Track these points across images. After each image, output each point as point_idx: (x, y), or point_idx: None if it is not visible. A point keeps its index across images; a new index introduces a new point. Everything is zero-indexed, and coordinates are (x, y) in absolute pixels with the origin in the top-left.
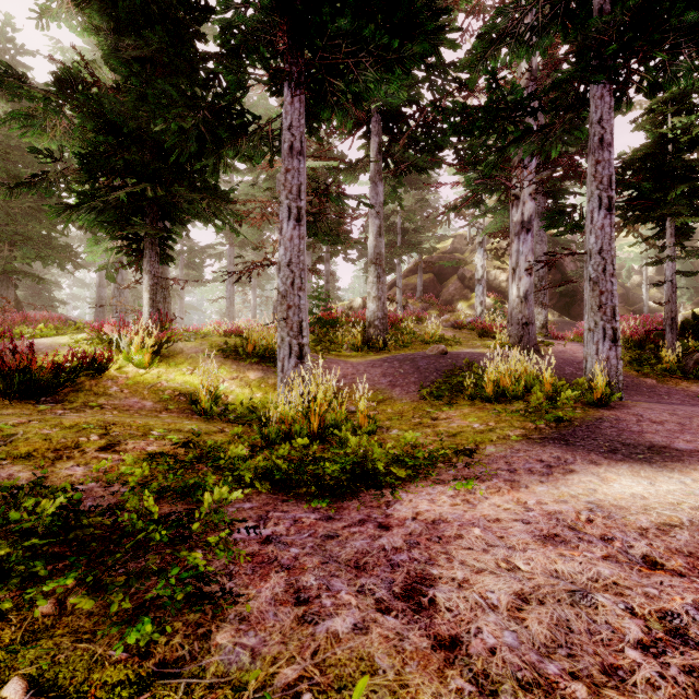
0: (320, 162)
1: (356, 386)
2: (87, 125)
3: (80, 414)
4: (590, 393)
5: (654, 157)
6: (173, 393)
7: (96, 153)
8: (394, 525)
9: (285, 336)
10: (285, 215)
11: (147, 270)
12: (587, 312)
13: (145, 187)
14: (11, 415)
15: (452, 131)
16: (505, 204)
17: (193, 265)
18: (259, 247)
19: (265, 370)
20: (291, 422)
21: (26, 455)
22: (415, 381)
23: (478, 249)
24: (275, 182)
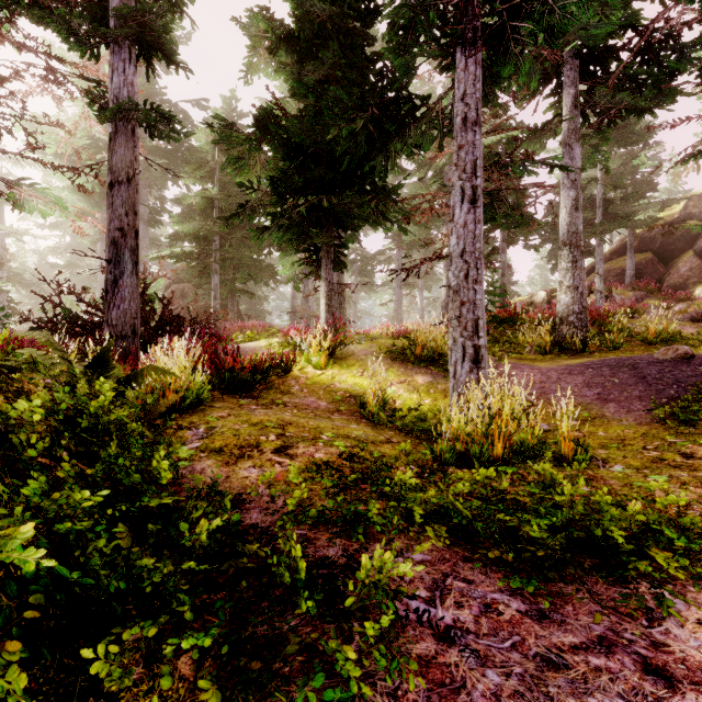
0: (497, 135)
1: (547, 397)
2: (278, 155)
3: (267, 411)
4: None
5: None
6: (344, 395)
7: (285, 178)
8: (681, 678)
9: (457, 337)
10: (457, 199)
11: (324, 277)
12: None
13: (322, 199)
14: (220, 408)
15: None
16: None
17: (365, 273)
18: (427, 244)
19: (434, 374)
20: (467, 440)
21: (219, 450)
22: (640, 396)
23: None
24: (443, 177)
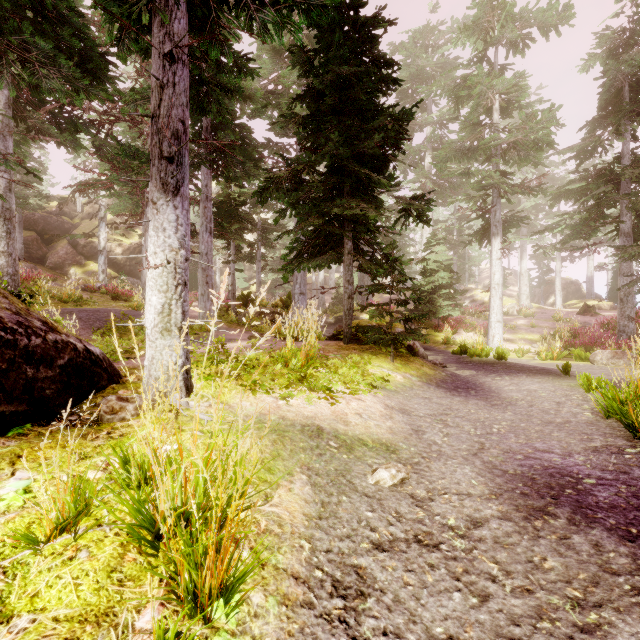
0: None
1: None
2: None
3: None
4: (204, 326)
5: (226, 204)
6: None
7: None
8: None
9: None
10: None
11: None
12: (200, 285)
13: None
14: None
15: (122, 154)
16: (133, 196)
17: None
18: None
19: None
20: None
21: None
22: (83, 328)
23: (101, 222)
24: None
